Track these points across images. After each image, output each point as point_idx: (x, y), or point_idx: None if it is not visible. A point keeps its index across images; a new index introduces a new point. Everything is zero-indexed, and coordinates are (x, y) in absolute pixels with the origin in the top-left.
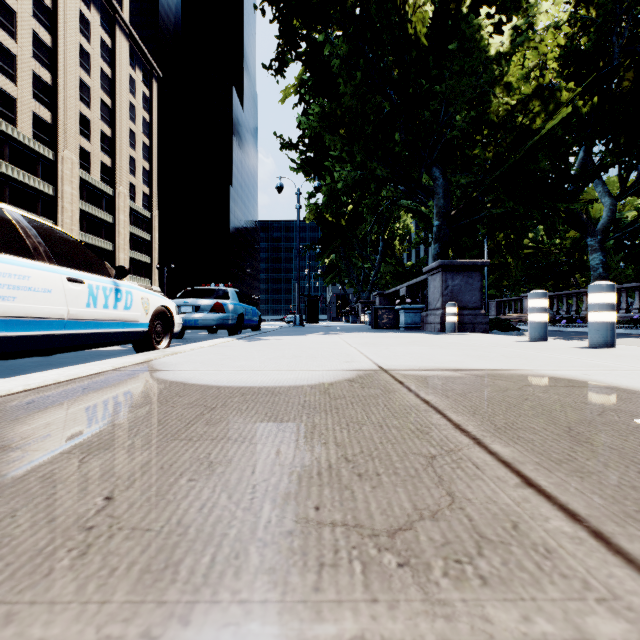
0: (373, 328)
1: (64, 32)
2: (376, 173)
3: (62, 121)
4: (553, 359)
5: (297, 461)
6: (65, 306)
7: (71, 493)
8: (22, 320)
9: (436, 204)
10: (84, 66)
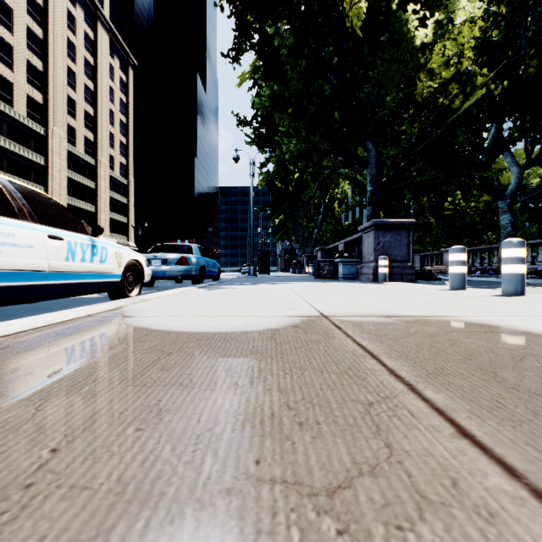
0: (316, 278)
1: (53, 27)
2: (318, 146)
3: (52, 102)
4: (472, 306)
5: (242, 408)
6: (46, 260)
7: (19, 444)
8: (7, 272)
9: (369, 172)
10: (71, 55)
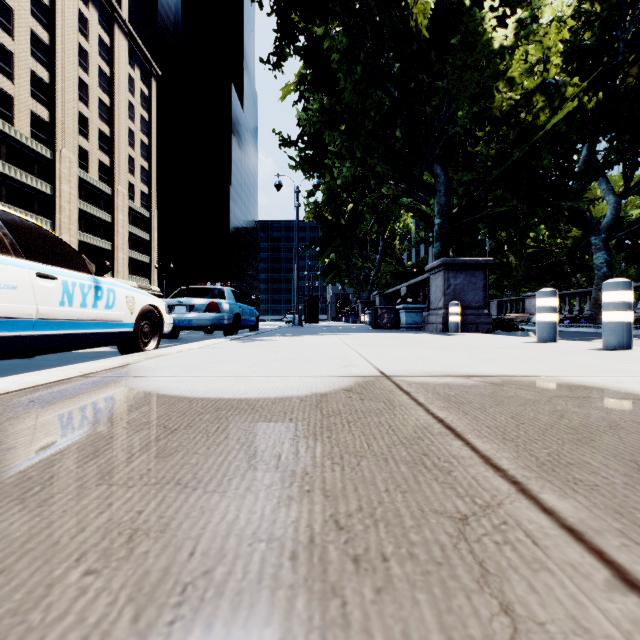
0: (373, 328)
1: (62, 30)
2: (376, 170)
3: (60, 120)
4: (572, 363)
5: (264, 528)
6: (33, 304)
7: None
8: None
9: (437, 202)
10: (82, 64)
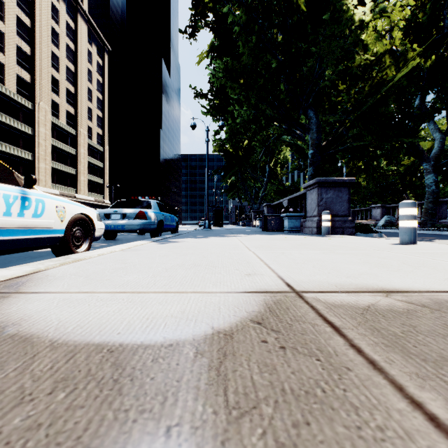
0: (263, 231)
1: (40, 17)
2: (266, 113)
3: (38, 81)
4: None
5: None
6: None
7: None
8: None
9: (311, 137)
10: (54, 42)
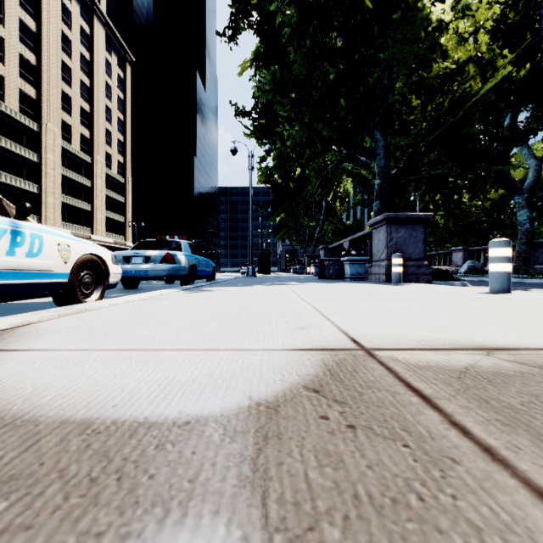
0: (319, 278)
1: (47, 19)
2: (322, 134)
3: (45, 97)
4: None
5: None
6: None
7: None
8: None
9: (377, 164)
10: (65, 50)
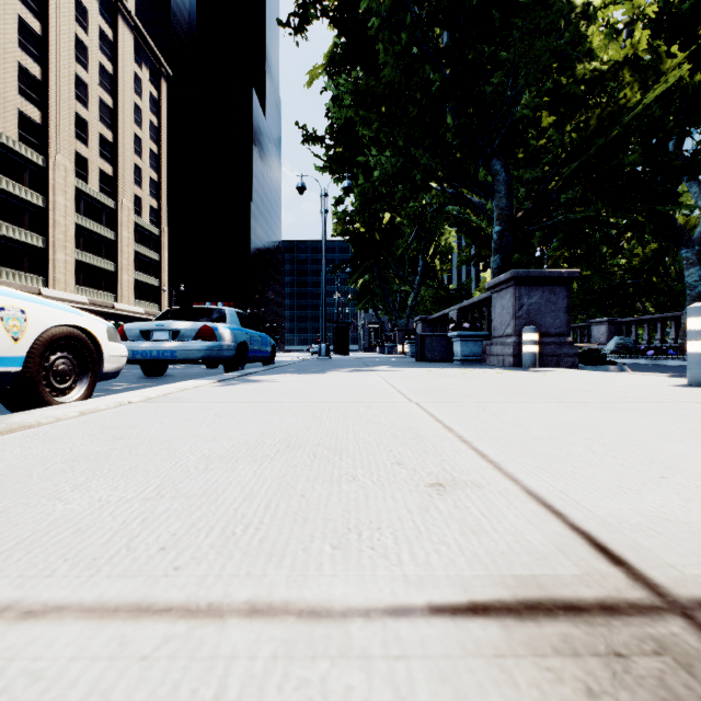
0: (418, 361)
1: (56, 19)
2: (422, 164)
3: (54, 122)
4: None
5: None
6: None
7: None
8: None
9: (497, 205)
10: (80, 60)
